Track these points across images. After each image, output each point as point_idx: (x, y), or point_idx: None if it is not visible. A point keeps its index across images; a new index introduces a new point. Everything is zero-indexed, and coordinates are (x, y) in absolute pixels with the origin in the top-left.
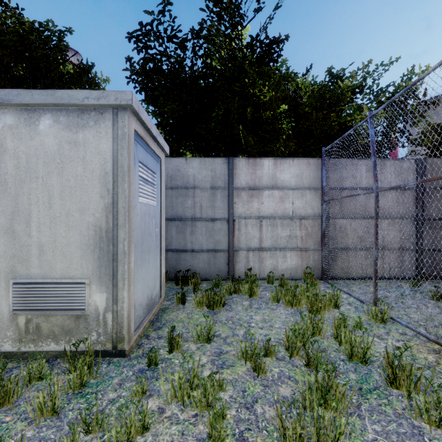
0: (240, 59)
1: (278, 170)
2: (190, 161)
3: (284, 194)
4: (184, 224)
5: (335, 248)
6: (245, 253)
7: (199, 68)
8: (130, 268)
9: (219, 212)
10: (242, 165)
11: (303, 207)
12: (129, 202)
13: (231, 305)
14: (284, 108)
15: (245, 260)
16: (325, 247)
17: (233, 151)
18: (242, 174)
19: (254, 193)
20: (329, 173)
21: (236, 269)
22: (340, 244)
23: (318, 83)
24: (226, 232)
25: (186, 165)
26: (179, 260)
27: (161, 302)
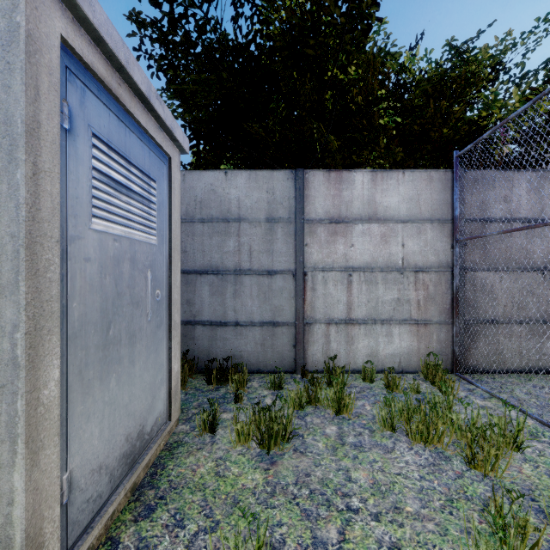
0: (315, 5)
1: (379, 190)
2: (233, 177)
3: (388, 230)
4: (223, 280)
5: (476, 321)
6: (323, 329)
7: (246, 20)
8: (41, 401)
9: (281, 260)
10: (319, 182)
11: (421, 252)
12: (33, 223)
13: (304, 436)
14: (383, 96)
15: (323, 339)
16: (460, 319)
17: (301, 165)
18: (318, 197)
19: (338, 228)
20: (464, 194)
21: (308, 355)
22: (484, 313)
23: (434, 62)
24: (291, 293)
25: (226, 183)
26: (215, 338)
27: (172, 429)
